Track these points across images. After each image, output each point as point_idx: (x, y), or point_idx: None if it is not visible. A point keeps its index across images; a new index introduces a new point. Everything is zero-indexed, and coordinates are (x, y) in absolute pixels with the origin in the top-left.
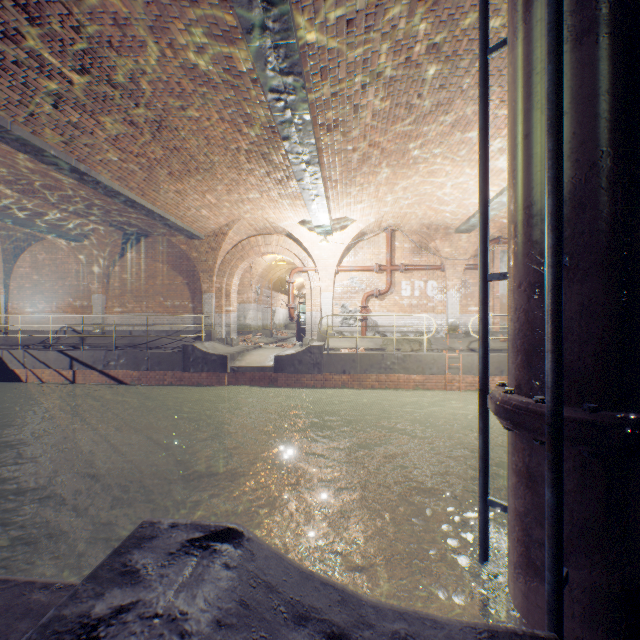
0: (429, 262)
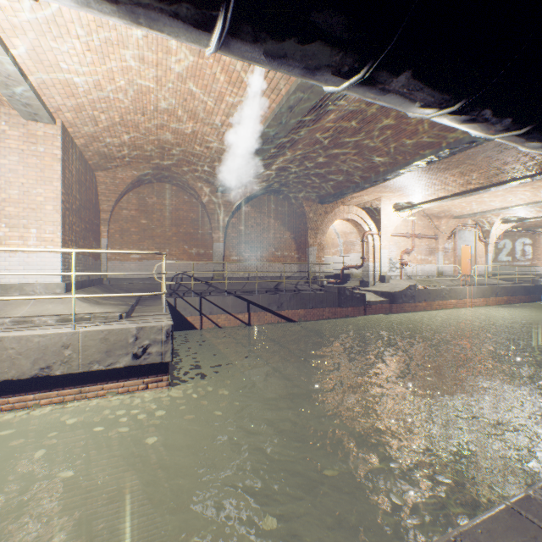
0: (429, 233)
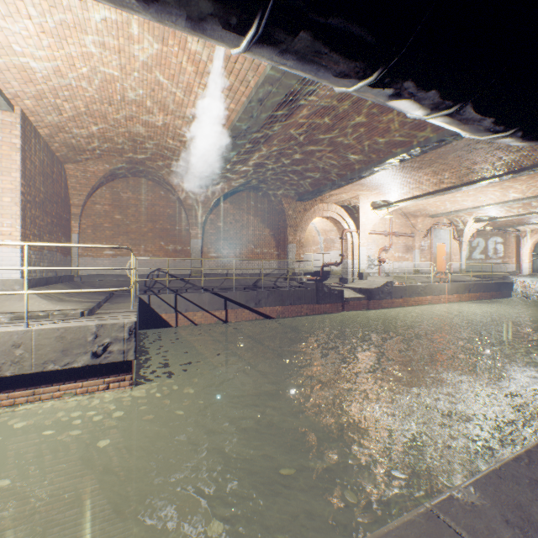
0: (406, 232)
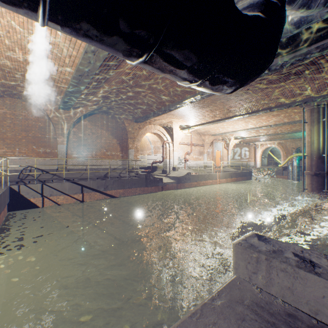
0: (200, 143)
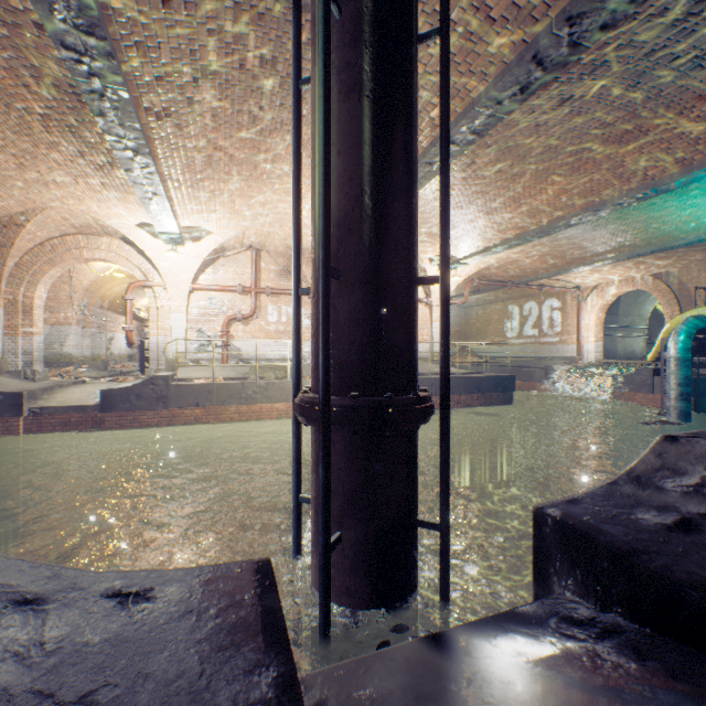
0: None
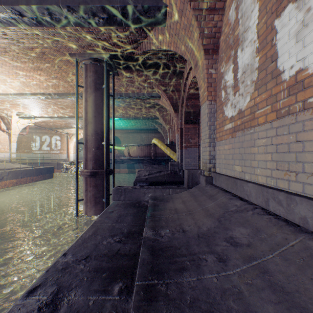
0: None
